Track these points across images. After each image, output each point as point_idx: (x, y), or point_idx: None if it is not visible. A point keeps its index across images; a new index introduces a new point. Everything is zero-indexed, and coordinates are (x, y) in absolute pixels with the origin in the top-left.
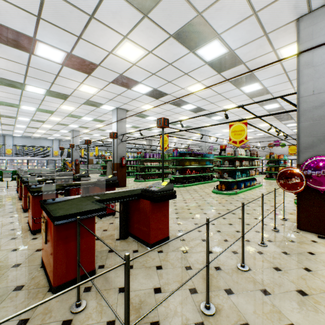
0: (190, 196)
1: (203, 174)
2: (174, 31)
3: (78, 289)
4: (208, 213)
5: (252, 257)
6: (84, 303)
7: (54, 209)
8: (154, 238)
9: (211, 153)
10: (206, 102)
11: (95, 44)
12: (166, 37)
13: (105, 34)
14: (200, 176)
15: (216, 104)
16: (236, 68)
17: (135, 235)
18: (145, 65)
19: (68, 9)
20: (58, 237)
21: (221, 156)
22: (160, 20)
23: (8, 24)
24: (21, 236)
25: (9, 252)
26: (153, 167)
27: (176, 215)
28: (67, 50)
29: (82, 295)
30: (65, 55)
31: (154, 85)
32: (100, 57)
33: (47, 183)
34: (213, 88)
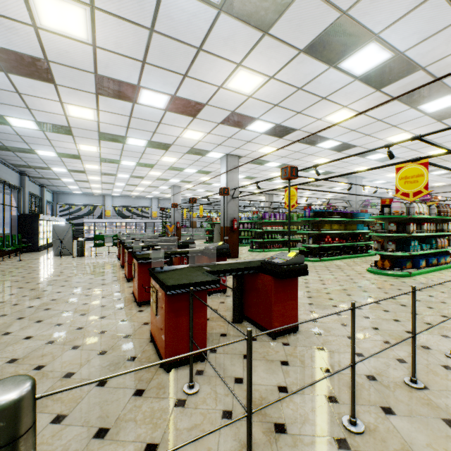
0: (330, 275)
1: (352, 244)
2: (305, 44)
3: (191, 368)
4: (359, 300)
5: (431, 372)
6: (197, 386)
7: (164, 278)
8: (278, 326)
9: (366, 211)
10: (358, 135)
11: (203, 80)
12: (294, 54)
13: (214, 66)
14: (348, 247)
15: (373, 136)
16: (408, 78)
17: (252, 319)
18: (264, 96)
19: (174, 47)
20: (170, 309)
21: (383, 215)
22: (285, 34)
23: (115, 76)
24: (128, 307)
25: (119, 321)
26: (275, 232)
27: (309, 299)
28: (171, 92)
29: (194, 377)
30: (168, 99)
31: (277, 119)
32: (208, 94)
33: (155, 249)
34: (368, 113)
